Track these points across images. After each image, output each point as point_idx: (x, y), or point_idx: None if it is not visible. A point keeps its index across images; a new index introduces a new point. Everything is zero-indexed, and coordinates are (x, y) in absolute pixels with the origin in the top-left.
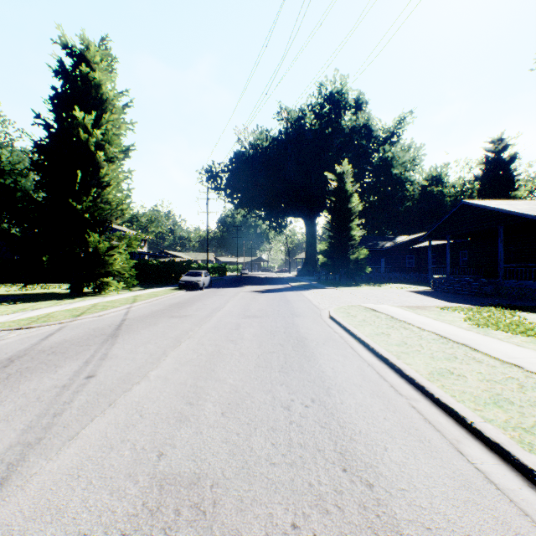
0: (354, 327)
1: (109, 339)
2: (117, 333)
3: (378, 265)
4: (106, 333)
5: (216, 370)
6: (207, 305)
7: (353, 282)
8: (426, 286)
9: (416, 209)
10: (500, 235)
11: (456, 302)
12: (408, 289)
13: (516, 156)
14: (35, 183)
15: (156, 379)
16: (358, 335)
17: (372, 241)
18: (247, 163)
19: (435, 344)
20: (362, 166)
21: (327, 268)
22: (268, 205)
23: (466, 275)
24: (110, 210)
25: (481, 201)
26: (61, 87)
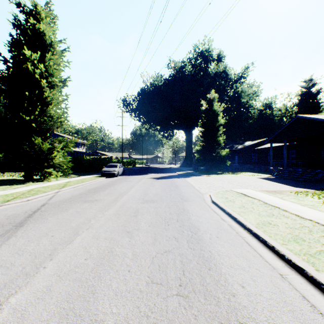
0: (239, 214)
1: (10, 230)
2: (25, 222)
3: (233, 160)
4: (15, 222)
5: (97, 292)
6: (116, 189)
7: (218, 171)
8: (267, 174)
9: (256, 125)
10: None
11: (300, 187)
12: (257, 176)
13: (321, 90)
14: None
15: (5, 320)
16: (248, 226)
17: (229, 144)
18: (148, 95)
19: None
20: (221, 97)
21: (201, 162)
22: (162, 122)
23: (295, 166)
24: (53, 122)
25: (311, 115)
26: (16, 34)
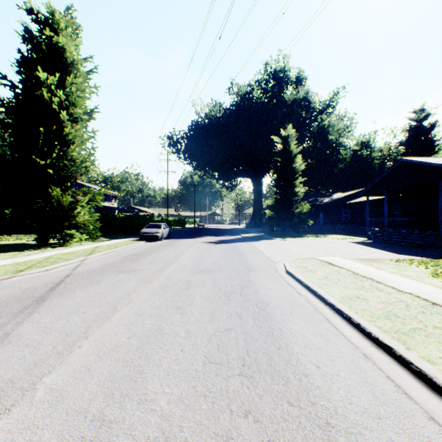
0: (320, 287)
1: (31, 306)
2: (47, 296)
3: (317, 219)
4: (34, 296)
5: (146, 372)
6: (161, 257)
7: (296, 233)
8: (363, 236)
9: (348, 170)
10: (440, 190)
11: (404, 254)
12: (348, 240)
13: (436, 124)
14: (2, 141)
15: (42, 399)
16: (330, 300)
17: (312, 197)
18: (203, 131)
19: (435, 317)
20: (301, 133)
21: (274, 221)
22: (221, 167)
23: (400, 227)
24: (76, 167)
25: (420, 158)
26: (27, 51)
